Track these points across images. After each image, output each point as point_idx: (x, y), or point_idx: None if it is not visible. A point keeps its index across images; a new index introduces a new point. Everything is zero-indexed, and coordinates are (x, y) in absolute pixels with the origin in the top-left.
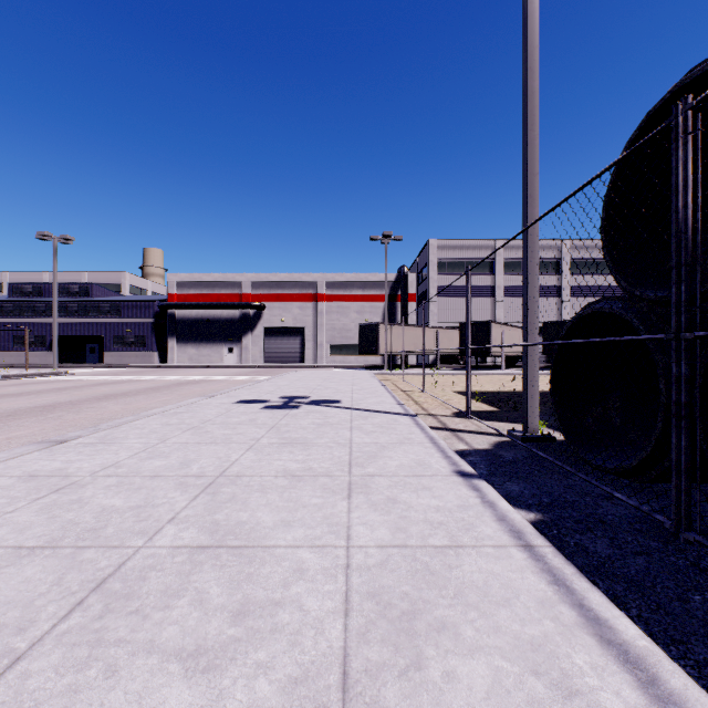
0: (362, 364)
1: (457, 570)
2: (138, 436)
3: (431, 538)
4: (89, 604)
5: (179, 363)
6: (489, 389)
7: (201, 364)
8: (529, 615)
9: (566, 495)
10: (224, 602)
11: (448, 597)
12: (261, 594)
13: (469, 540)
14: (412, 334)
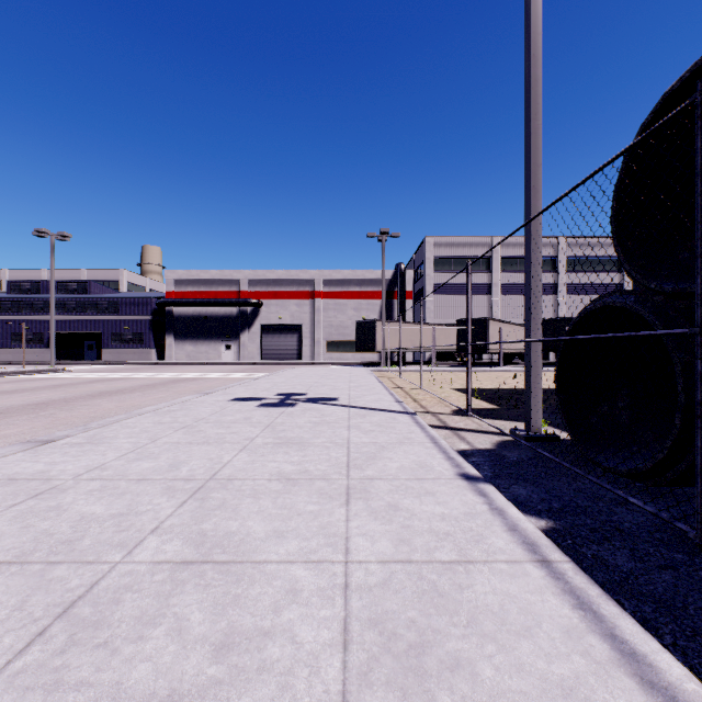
0: (359, 361)
1: (468, 591)
2: (128, 435)
3: (438, 551)
4: (51, 634)
5: (177, 360)
6: (487, 387)
7: (199, 361)
8: (555, 649)
9: (577, 499)
10: (205, 632)
11: (461, 626)
12: (248, 622)
13: (479, 554)
14: (409, 331)
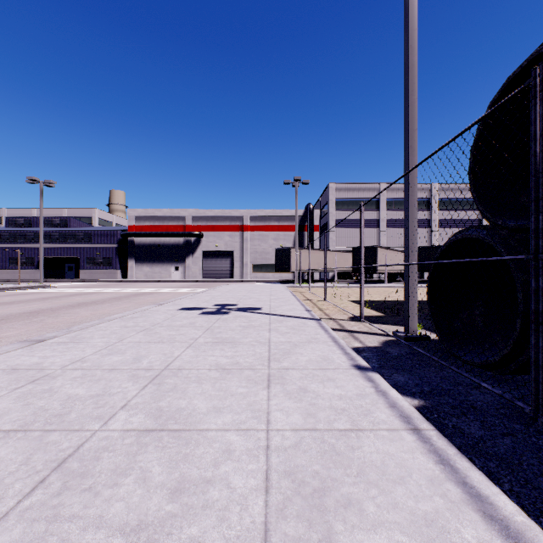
0: (277, 279)
1: (358, 451)
2: (101, 336)
3: (336, 422)
4: (49, 482)
5: (137, 278)
6: (376, 299)
7: (154, 279)
8: (421, 492)
9: (443, 384)
10: (163, 480)
11: (352, 476)
12: (195, 473)
13: (367, 424)
14: (316, 256)
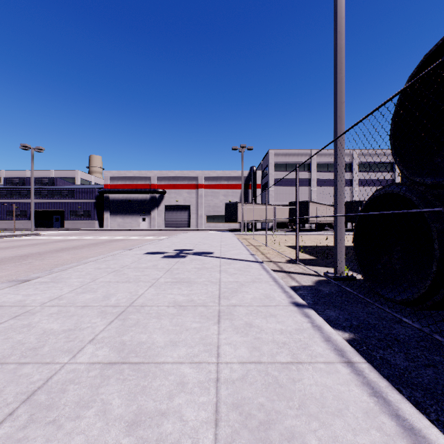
0: (227, 228)
1: (299, 383)
2: (78, 277)
3: (278, 355)
4: (17, 415)
5: (111, 227)
6: (309, 245)
7: (125, 228)
8: (358, 425)
9: (369, 319)
10: (122, 412)
11: (294, 408)
12: (151, 405)
13: (306, 357)
14: (258, 209)
